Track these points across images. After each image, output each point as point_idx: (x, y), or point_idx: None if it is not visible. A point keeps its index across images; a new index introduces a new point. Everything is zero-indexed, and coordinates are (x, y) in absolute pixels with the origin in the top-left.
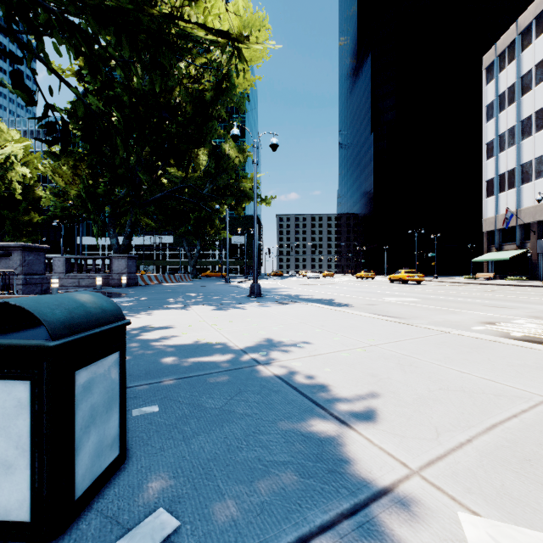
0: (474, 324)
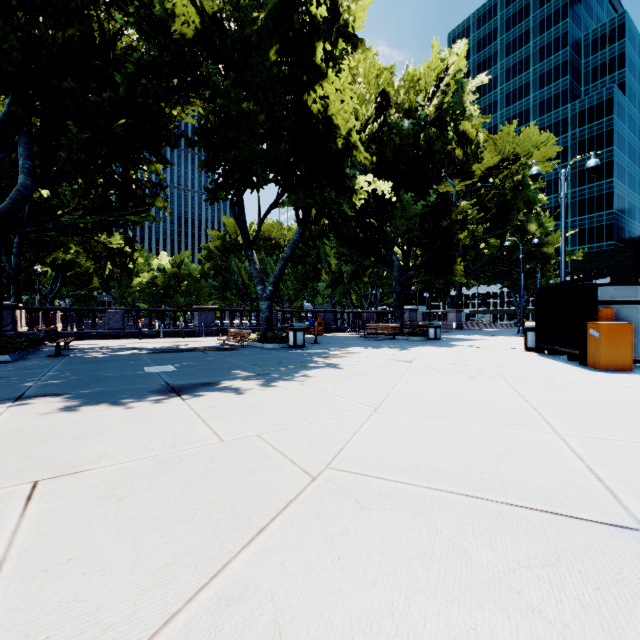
0: None
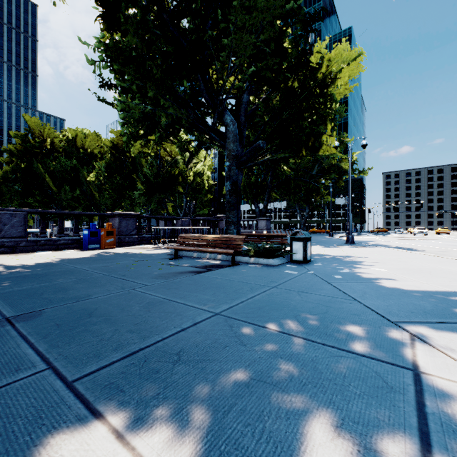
0: None
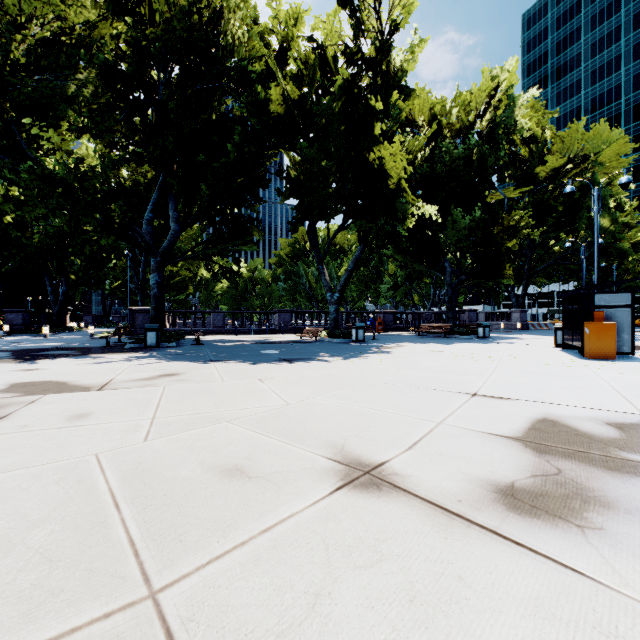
0: None
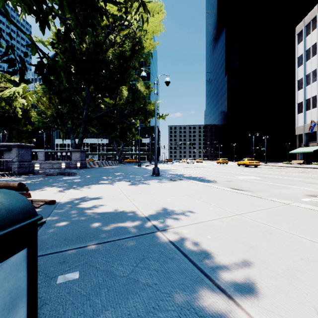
0: (302, 196)
